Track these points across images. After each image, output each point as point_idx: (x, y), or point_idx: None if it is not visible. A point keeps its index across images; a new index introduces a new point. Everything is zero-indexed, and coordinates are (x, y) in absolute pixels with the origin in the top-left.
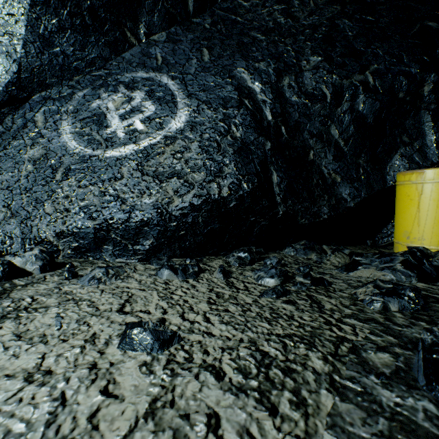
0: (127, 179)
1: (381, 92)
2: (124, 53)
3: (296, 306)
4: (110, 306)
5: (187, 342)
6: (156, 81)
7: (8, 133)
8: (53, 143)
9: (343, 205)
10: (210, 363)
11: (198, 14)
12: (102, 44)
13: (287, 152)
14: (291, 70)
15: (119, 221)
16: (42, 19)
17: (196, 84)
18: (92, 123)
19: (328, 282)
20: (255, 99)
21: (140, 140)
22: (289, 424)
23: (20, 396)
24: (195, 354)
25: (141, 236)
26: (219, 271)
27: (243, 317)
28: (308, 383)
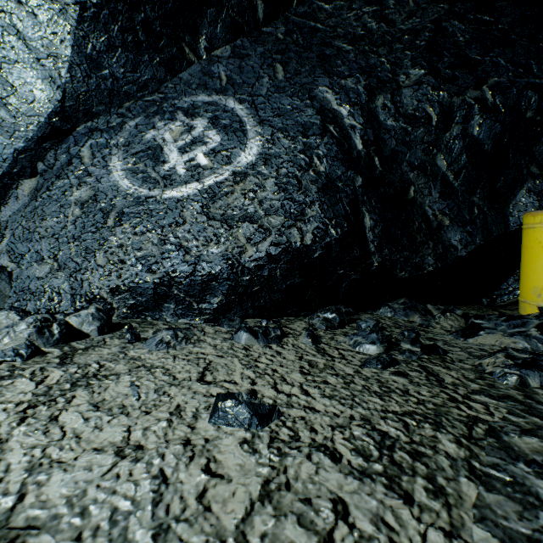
0: (191, 224)
1: (502, 112)
2: (181, 72)
3: (409, 378)
4: (188, 375)
5: (288, 418)
6: (220, 106)
7: (51, 171)
8: (102, 182)
9: (453, 254)
10: (321, 443)
11: (269, 22)
12: (156, 64)
13: (381, 189)
14: (387, 88)
15: (182, 274)
16: (90, 37)
17: (269, 108)
18: (147, 158)
19: (443, 350)
20: (342, 124)
21: (204, 177)
22: (429, 515)
23: (116, 471)
24: (301, 432)
25: (208, 292)
26: (307, 336)
27: (348, 390)
28: (443, 469)
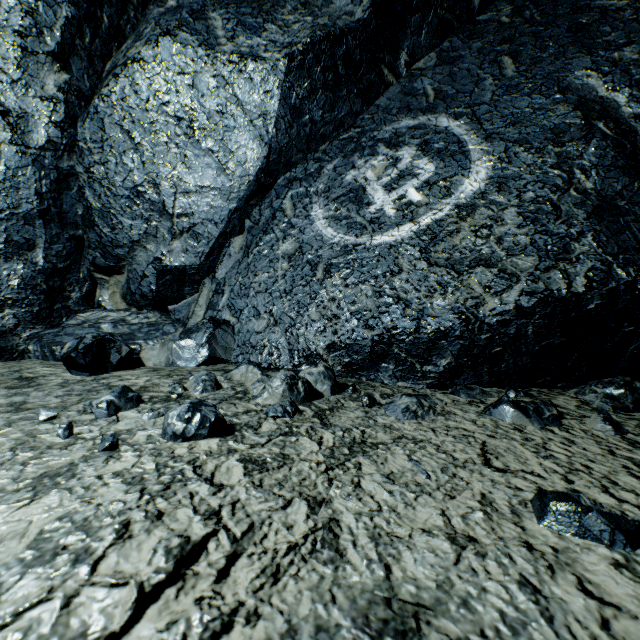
0: (408, 272)
1: None
2: (378, 99)
3: None
4: (467, 456)
5: None
6: (429, 128)
7: (257, 227)
8: (305, 233)
9: None
10: None
11: (486, 7)
12: (354, 96)
13: None
14: None
15: (404, 331)
16: (294, 87)
17: (497, 117)
18: (349, 202)
19: None
20: (617, 116)
21: (418, 216)
22: None
23: (467, 563)
24: None
25: (435, 352)
26: (602, 420)
27: None
28: None
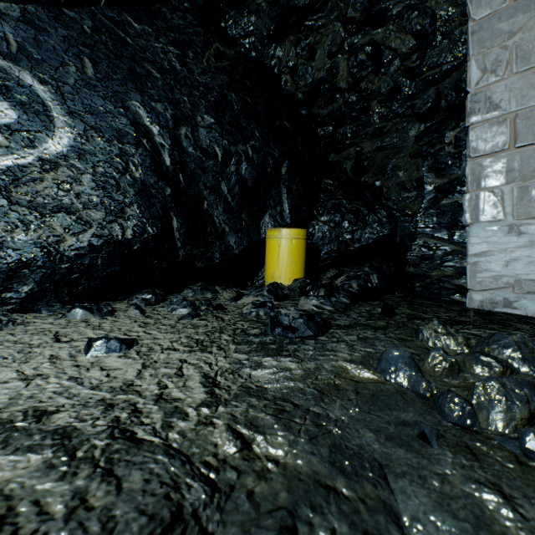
0: None
1: (257, 164)
2: None
3: (208, 320)
4: (43, 341)
5: (144, 344)
6: (12, 76)
7: None
8: None
9: (231, 252)
10: (167, 347)
11: (72, 6)
12: None
13: (185, 200)
14: (188, 122)
15: None
16: None
17: (79, 102)
18: None
19: (225, 307)
20: (153, 140)
21: None
22: (218, 354)
23: (35, 384)
24: (154, 347)
25: (17, 280)
26: (136, 308)
27: (175, 329)
28: (224, 343)
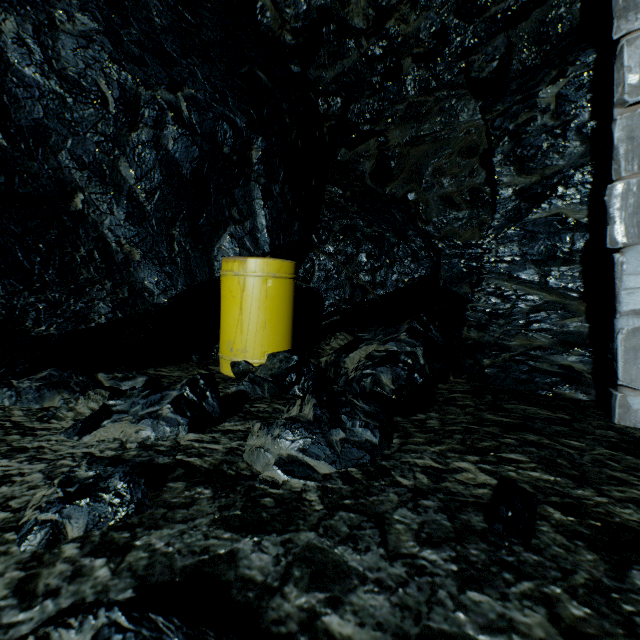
0: None
1: (200, 135)
2: None
3: None
4: None
5: None
6: None
7: None
8: None
9: (148, 300)
10: None
11: None
12: None
13: (0, 177)
14: (27, 11)
15: None
16: None
17: None
18: None
19: None
20: None
21: None
22: None
23: None
24: None
25: None
26: None
27: None
28: None
